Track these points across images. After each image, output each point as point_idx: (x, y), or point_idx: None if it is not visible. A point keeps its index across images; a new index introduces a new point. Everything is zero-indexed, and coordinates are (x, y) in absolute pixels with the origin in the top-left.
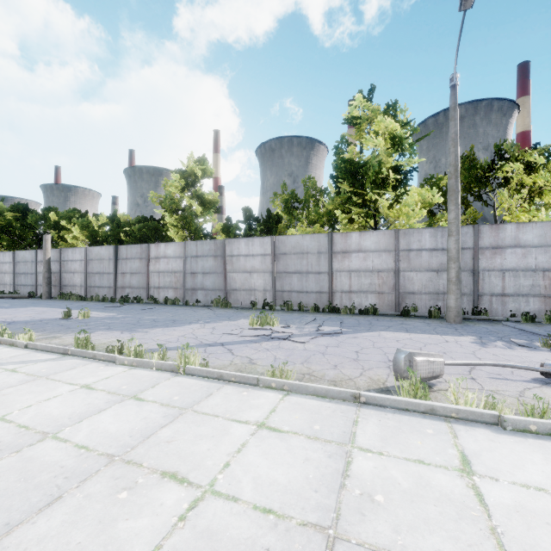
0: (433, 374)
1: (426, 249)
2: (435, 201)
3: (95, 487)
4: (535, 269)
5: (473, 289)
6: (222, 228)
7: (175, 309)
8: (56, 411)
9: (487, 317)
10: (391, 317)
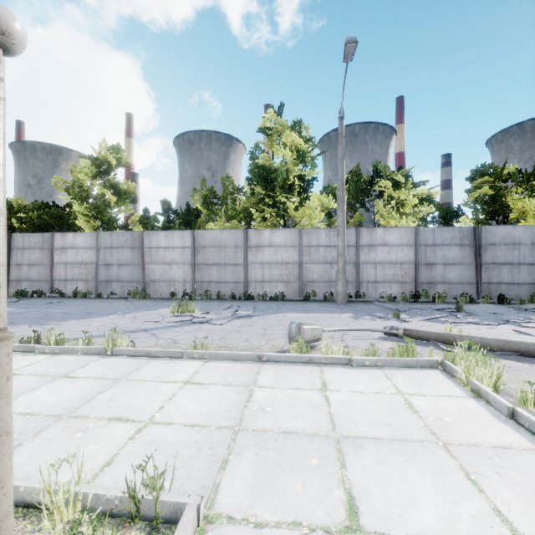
0: (315, 338)
1: (323, 245)
2: (331, 206)
3: (51, 435)
4: (396, 263)
5: (356, 278)
6: (139, 219)
7: (87, 302)
8: None
9: (365, 299)
10: (296, 302)
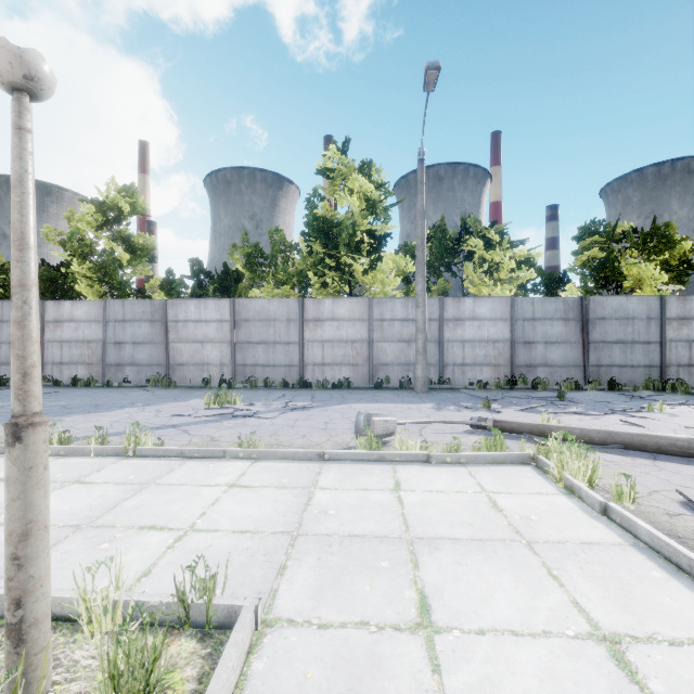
0: (388, 432)
1: (398, 319)
2: (409, 270)
3: (70, 546)
4: (488, 341)
5: (439, 360)
6: (161, 284)
7: (92, 392)
8: None
9: (450, 386)
10: (364, 390)
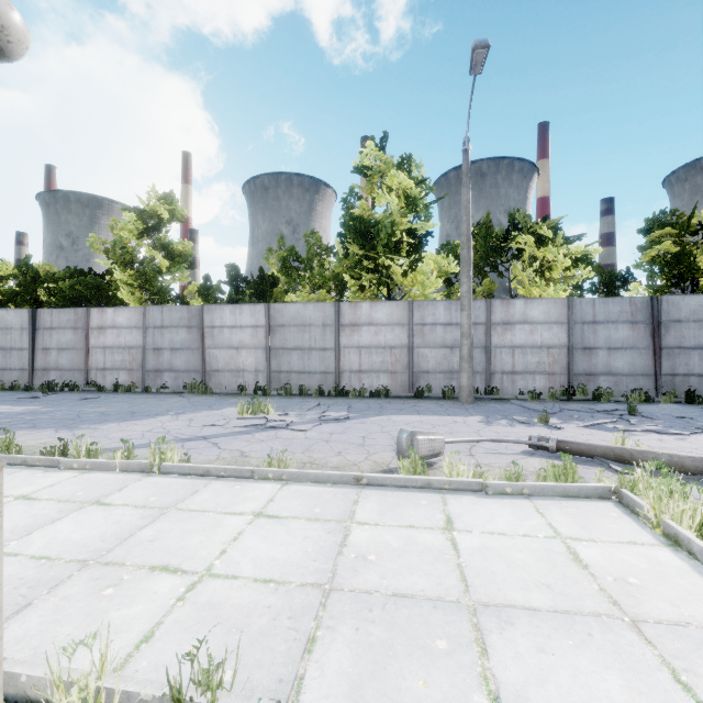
0: (434, 452)
1: (441, 323)
2: (451, 270)
3: (71, 590)
4: (541, 346)
5: (486, 367)
6: (198, 290)
7: (131, 398)
8: None
9: (498, 396)
10: (404, 399)
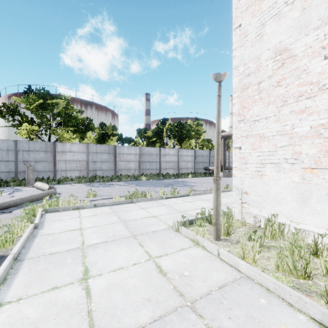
0: None
1: None
2: None
3: (201, 285)
4: None
5: None
6: None
7: None
8: None
9: None
10: None
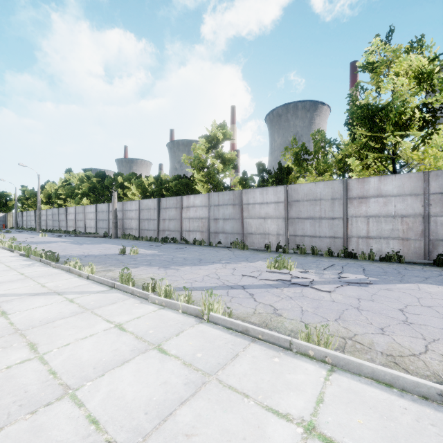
0: None
1: None
2: None
3: None
4: None
5: None
6: (239, 181)
7: (201, 249)
8: (86, 356)
9: None
10: (420, 265)
